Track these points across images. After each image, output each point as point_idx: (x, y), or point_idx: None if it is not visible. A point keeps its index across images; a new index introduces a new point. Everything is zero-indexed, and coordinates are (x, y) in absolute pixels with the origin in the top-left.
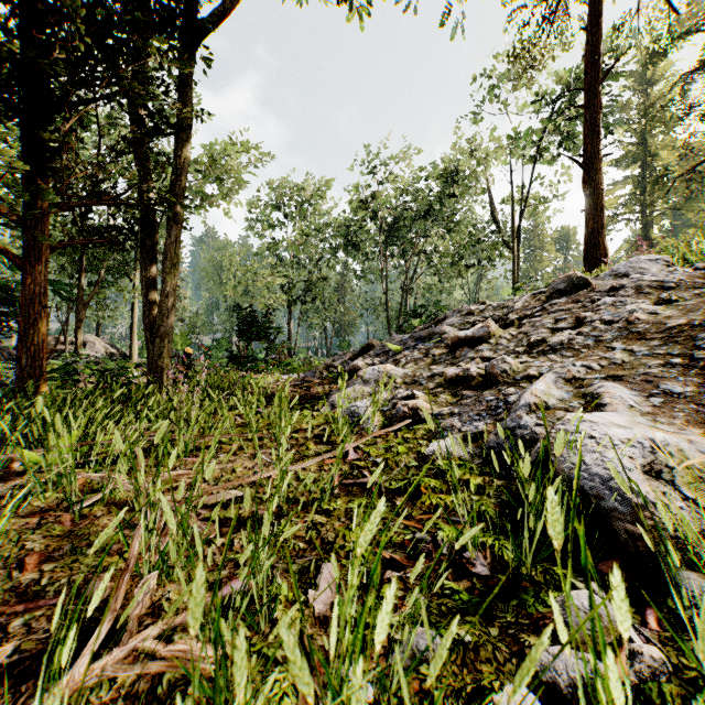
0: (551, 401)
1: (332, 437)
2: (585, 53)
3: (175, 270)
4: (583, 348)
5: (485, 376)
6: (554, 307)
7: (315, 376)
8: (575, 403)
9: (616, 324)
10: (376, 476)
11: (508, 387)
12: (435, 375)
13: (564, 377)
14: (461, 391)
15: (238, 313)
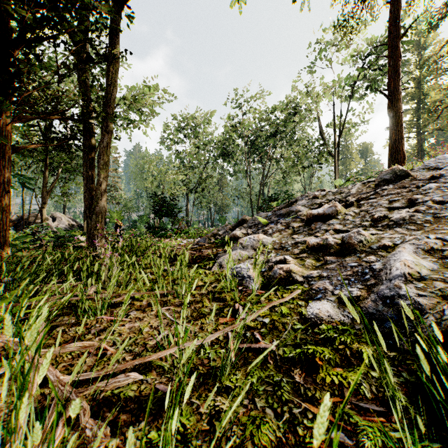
0: (422, 271)
1: (222, 294)
2: (389, 20)
3: (106, 166)
4: (424, 223)
5: (343, 245)
6: (385, 192)
7: (205, 241)
8: (446, 274)
9: (447, 203)
10: (324, 423)
11: (366, 255)
12: (298, 242)
13: (423, 248)
14: (324, 257)
15: (153, 198)
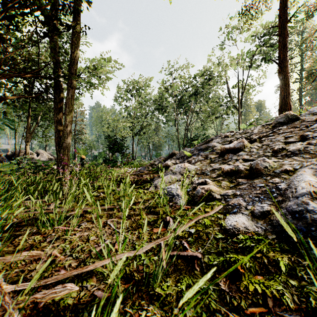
0: None
1: (156, 209)
2: (279, 8)
3: (71, 113)
4: (316, 152)
5: (251, 170)
6: (281, 131)
7: (145, 169)
8: None
9: None
10: None
11: (271, 177)
12: (215, 169)
13: None
14: (237, 180)
15: (108, 139)
